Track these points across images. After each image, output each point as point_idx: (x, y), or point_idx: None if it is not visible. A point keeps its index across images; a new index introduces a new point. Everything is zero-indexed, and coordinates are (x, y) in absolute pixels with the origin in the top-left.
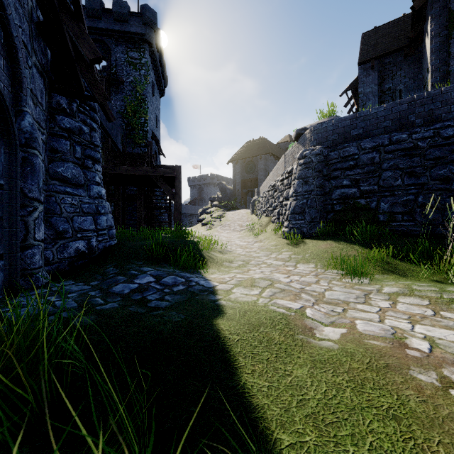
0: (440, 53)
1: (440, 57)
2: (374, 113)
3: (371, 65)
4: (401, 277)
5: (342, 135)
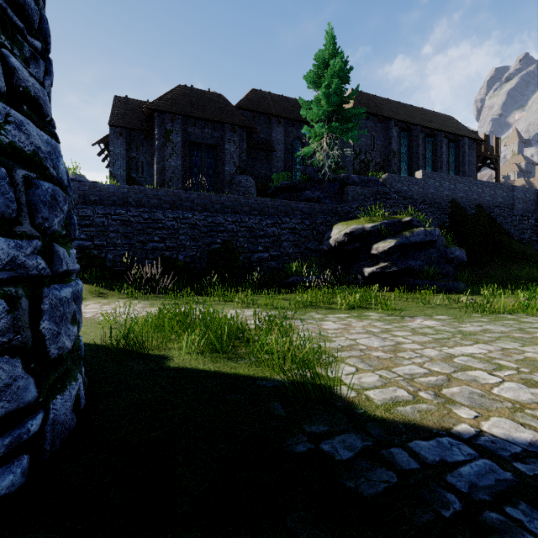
0: (161, 152)
1: (161, 155)
2: (107, 188)
3: (120, 132)
4: (105, 299)
5: (83, 197)
